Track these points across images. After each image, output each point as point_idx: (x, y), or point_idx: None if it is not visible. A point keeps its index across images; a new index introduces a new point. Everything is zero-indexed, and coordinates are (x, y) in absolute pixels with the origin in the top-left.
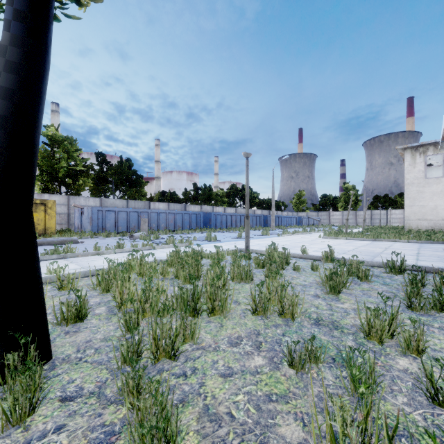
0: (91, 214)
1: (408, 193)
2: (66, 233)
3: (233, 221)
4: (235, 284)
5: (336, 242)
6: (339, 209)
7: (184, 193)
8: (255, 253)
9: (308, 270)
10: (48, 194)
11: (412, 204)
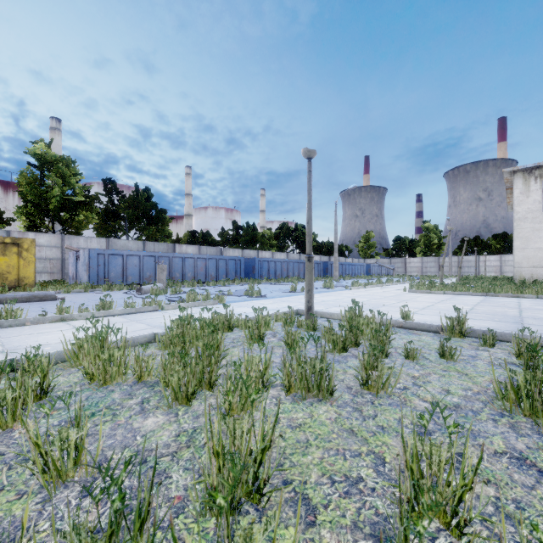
0: (89, 258)
1: (520, 232)
2: (51, 285)
3: (284, 270)
4: (294, 403)
5: (433, 298)
6: (417, 254)
7: (221, 233)
8: (321, 317)
9: (433, 358)
10: (33, 232)
11: (524, 246)
